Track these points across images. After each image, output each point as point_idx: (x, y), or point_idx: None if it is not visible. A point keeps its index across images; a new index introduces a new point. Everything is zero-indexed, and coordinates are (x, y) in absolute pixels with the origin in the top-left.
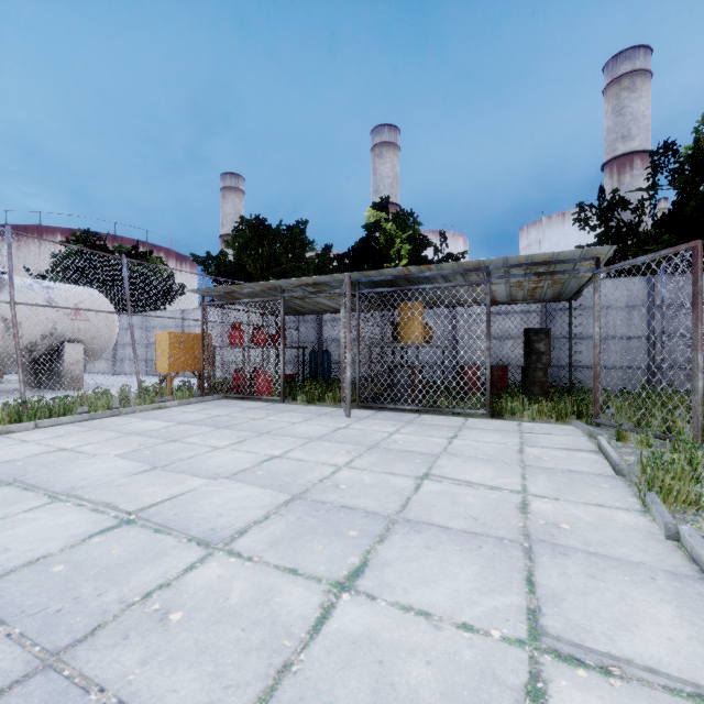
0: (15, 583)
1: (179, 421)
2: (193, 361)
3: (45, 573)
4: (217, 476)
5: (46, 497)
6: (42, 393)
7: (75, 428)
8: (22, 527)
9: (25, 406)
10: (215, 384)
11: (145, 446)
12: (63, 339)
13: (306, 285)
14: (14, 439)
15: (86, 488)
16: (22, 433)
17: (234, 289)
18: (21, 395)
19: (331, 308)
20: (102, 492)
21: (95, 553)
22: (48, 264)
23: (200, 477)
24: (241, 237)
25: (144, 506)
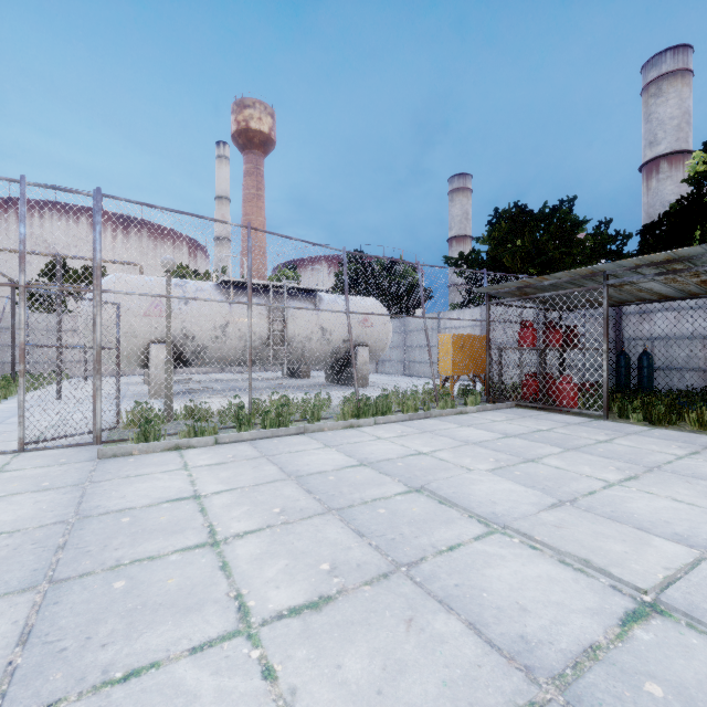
0: (616, 700)
1: (503, 433)
2: (471, 364)
3: (644, 694)
4: (689, 542)
5: (476, 521)
6: (368, 391)
7: (406, 428)
8: (499, 567)
9: (359, 402)
10: (501, 390)
11: (504, 462)
12: (379, 343)
13: (649, 265)
14: (368, 434)
15: (518, 521)
16: (369, 429)
17: (531, 283)
18: (355, 392)
19: (655, 295)
20: (547, 533)
21: (682, 673)
22: (332, 283)
23: (661, 538)
24: (496, 230)
25: (654, 583)
